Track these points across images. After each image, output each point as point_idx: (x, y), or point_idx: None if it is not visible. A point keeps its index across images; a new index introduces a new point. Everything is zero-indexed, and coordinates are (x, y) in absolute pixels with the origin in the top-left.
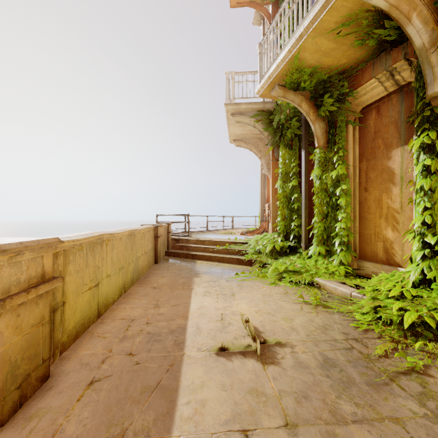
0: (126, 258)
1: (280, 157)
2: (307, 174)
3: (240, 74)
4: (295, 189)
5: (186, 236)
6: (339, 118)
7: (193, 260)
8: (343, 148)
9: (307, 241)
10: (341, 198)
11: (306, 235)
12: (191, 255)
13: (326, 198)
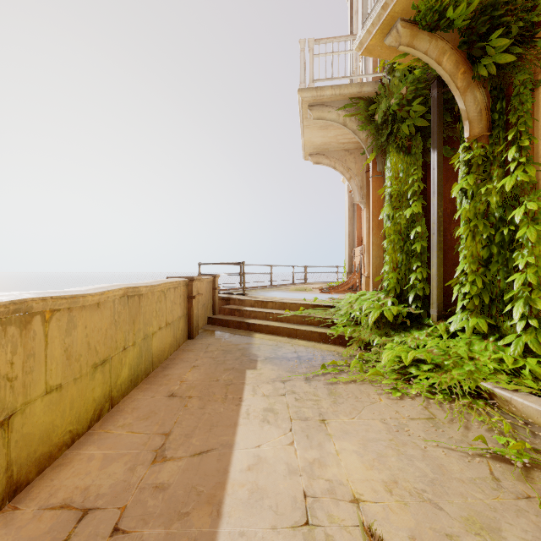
0: (115, 341)
1: (387, 169)
2: (441, 191)
3: (322, 42)
4: (417, 218)
5: (240, 294)
6: (517, 77)
7: (249, 332)
8: (527, 134)
9: (441, 305)
10: (523, 227)
11: (439, 296)
12: (246, 325)
13: (488, 229)
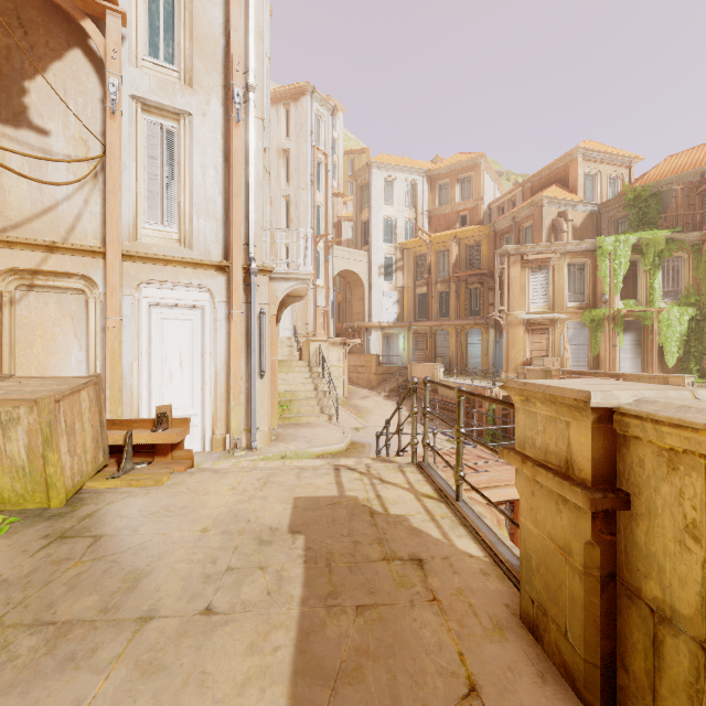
0: None
1: None
2: None
3: None
4: None
5: None
6: None
7: None
8: None
9: None
10: None
11: None
12: None
13: None
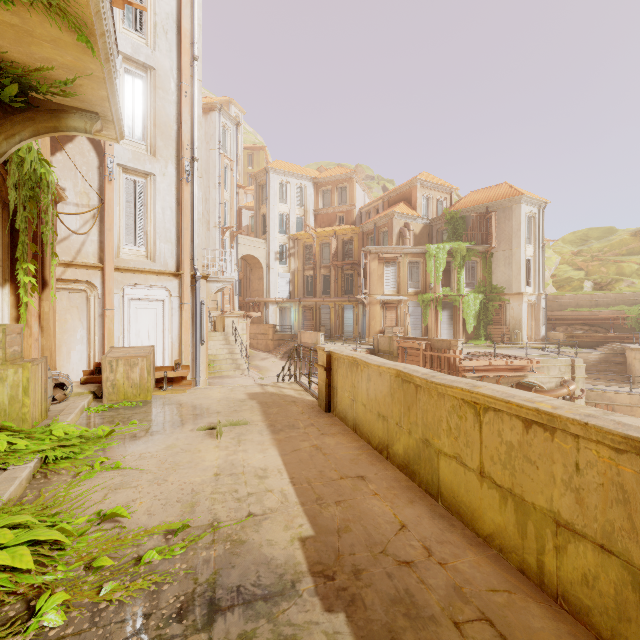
0: (392, 410)
1: None
2: None
3: None
4: None
5: None
6: None
7: None
8: None
9: None
10: None
11: None
12: None
13: None
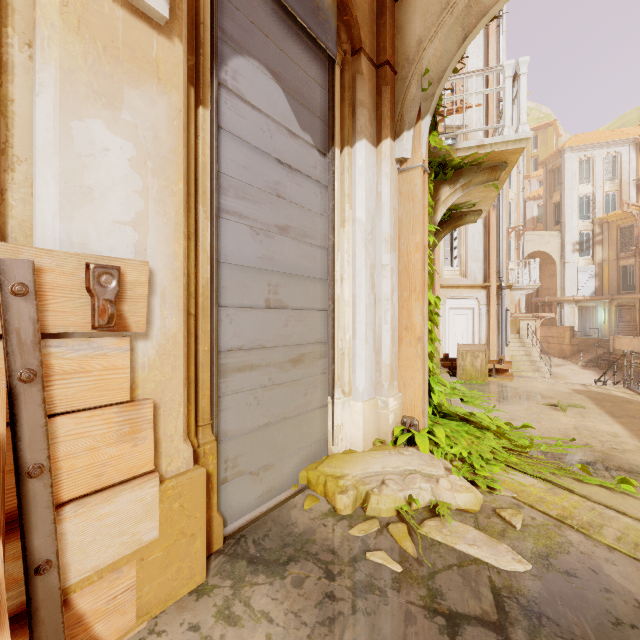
0: None
1: None
2: None
3: None
4: None
5: None
6: None
7: None
8: None
9: None
10: None
11: None
12: None
13: None
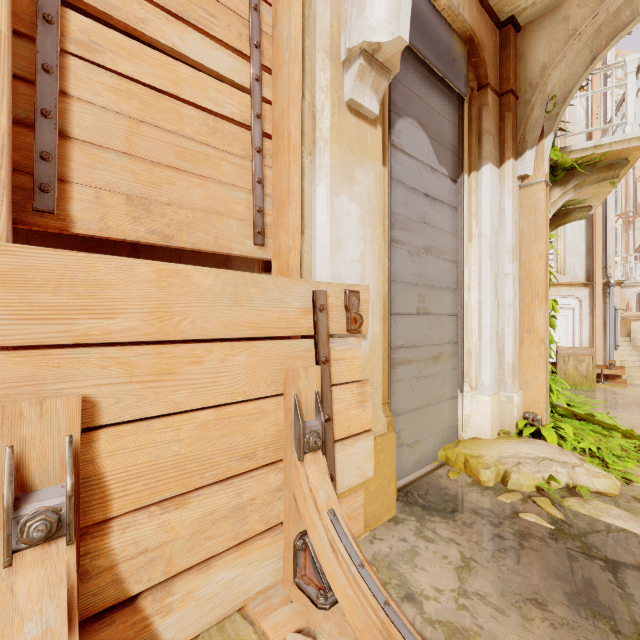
0: None
1: None
2: None
3: None
4: None
5: None
6: None
7: None
8: None
9: None
10: None
11: None
12: None
13: None
